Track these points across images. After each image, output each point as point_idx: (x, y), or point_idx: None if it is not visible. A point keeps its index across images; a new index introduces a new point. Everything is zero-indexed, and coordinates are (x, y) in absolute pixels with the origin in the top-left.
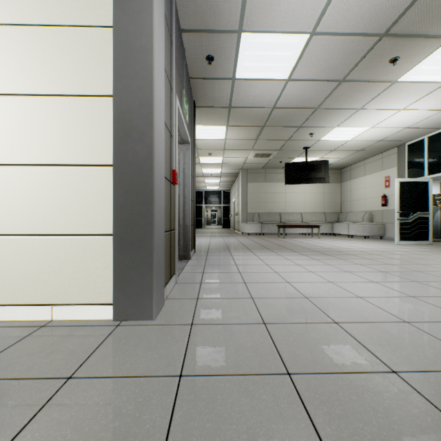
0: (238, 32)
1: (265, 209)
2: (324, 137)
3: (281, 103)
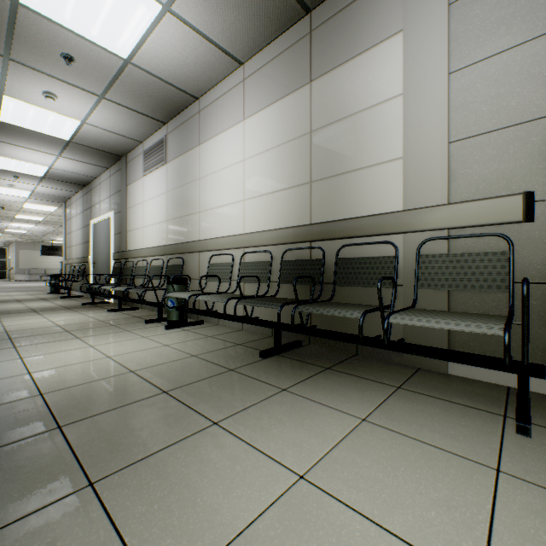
0: (6, 229)
1: (35, 266)
2: (58, 239)
3: (28, 234)
